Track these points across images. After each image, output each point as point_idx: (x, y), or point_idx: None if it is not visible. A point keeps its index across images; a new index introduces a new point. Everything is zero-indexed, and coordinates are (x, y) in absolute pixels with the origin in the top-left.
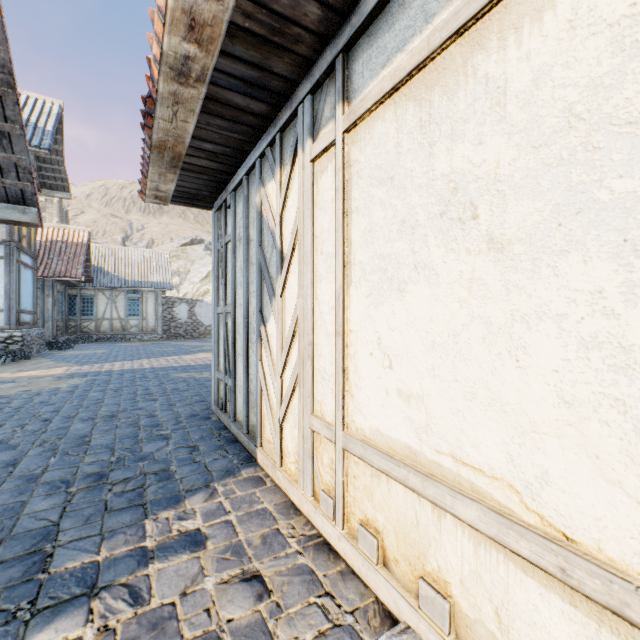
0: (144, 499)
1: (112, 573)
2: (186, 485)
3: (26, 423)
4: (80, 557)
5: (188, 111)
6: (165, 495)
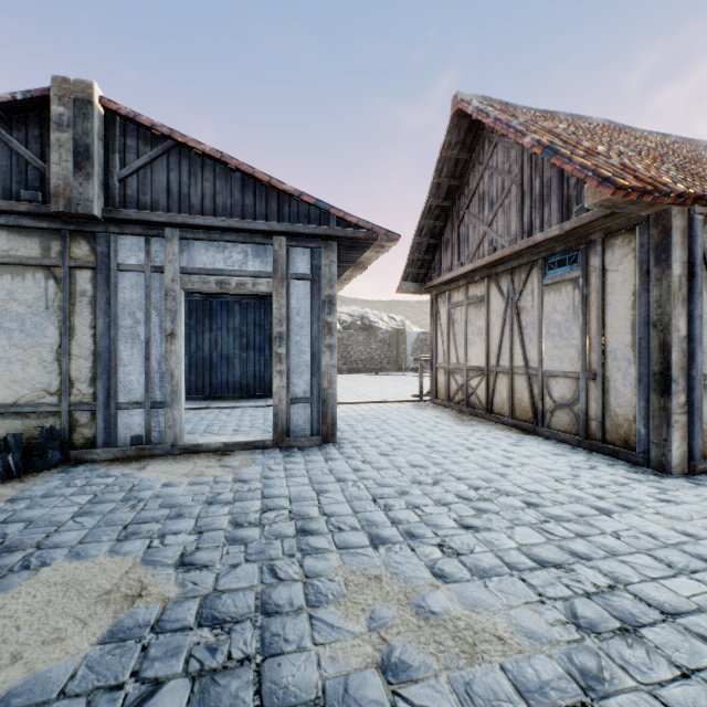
0: (361, 416)
1: (360, 410)
2: (348, 417)
3: (494, 444)
4: (370, 412)
5: (347, 276)
6: (355, 416)
